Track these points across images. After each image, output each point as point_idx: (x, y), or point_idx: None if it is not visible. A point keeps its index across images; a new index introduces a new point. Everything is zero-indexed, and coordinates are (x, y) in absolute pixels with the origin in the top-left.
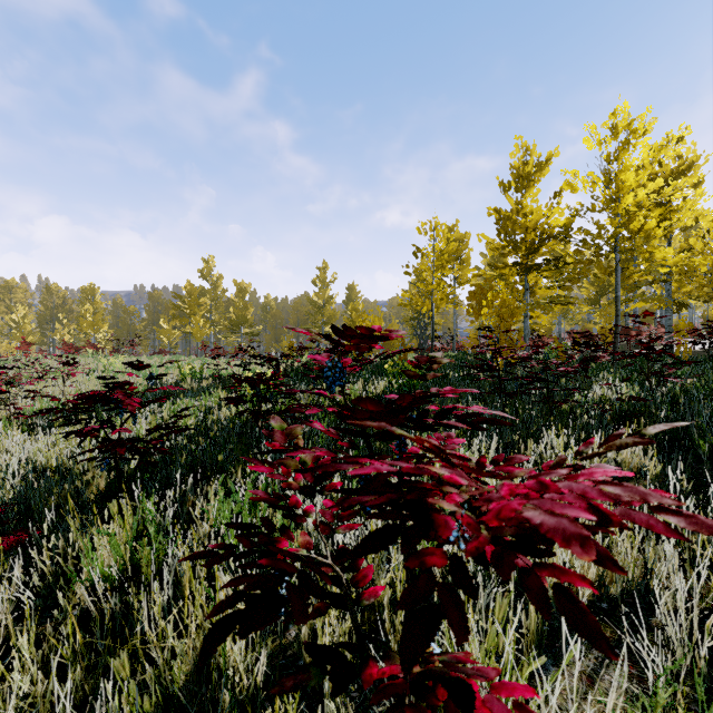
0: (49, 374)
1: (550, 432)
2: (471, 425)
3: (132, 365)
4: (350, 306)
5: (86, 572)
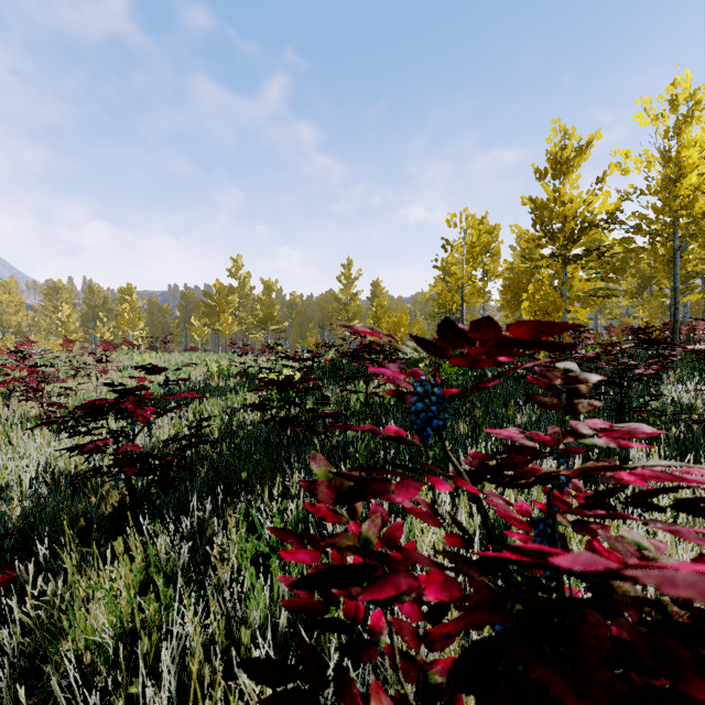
0: (86, 371)
1: (635, 449)
2: (698, 508)
3: (144, 369)
4: (375, 303)
5: (79, 630)
